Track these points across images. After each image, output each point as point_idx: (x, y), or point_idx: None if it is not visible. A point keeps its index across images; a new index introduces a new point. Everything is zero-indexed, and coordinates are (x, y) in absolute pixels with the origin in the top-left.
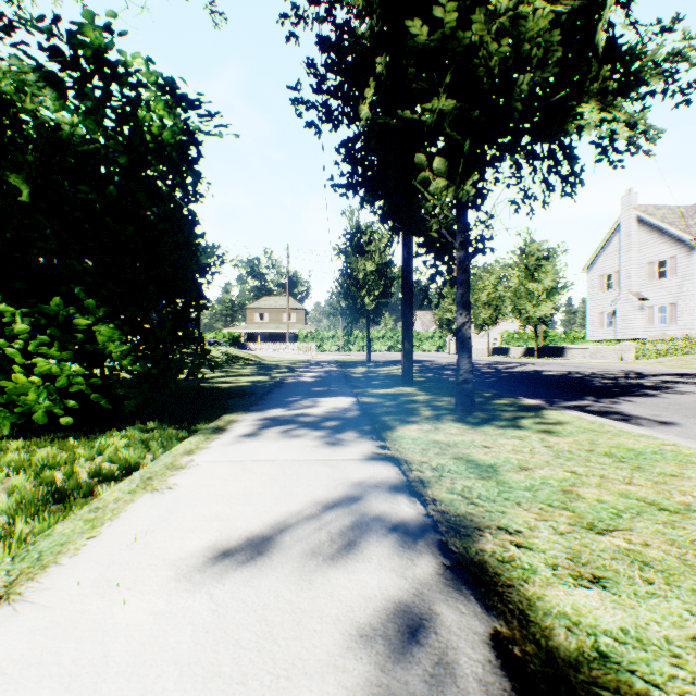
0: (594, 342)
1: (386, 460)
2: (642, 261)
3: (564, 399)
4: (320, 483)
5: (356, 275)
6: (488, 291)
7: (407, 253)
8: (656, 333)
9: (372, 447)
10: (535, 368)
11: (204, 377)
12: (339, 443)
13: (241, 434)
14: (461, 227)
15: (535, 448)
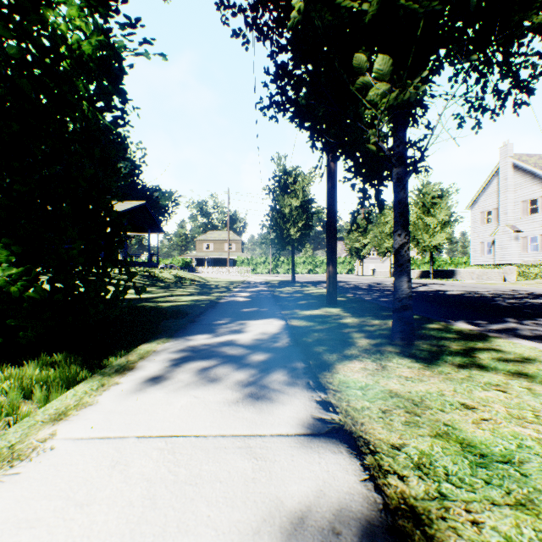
0: (476, 266)
1: (336, 439)
2: (517, 200)
3: (487, 321)
4: (229, 517)
5: (283, 210)
6: (390, 225)
7: (331, 184)
8: (529, 258)
9: (311, 405)
10: (436, 288)
11: (132, 301)
12: (267, 395)
13: (148, 376)
14: (400, 140)
15: (539, 411)
